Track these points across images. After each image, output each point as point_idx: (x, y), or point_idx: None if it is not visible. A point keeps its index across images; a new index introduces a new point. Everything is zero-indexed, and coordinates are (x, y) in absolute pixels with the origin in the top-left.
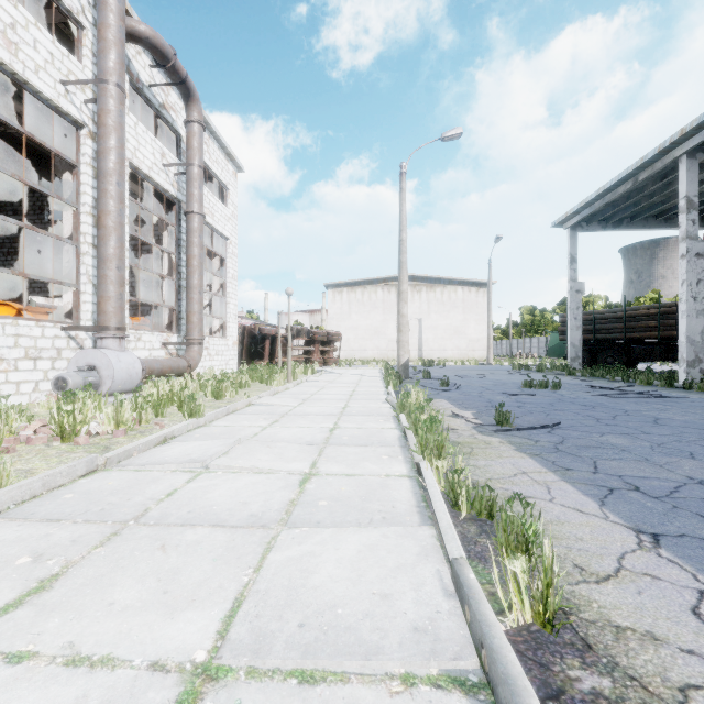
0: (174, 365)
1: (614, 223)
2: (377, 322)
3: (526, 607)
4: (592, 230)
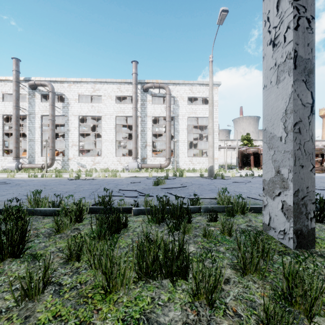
0: (153, 166)
1: None
2: None
3: (31, 177)
4: None
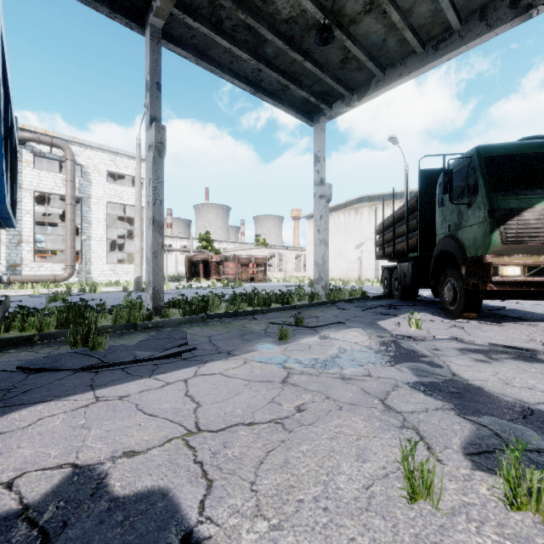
0: (39, 278)
1: (359, 92)
2: (340, 245)
3: None
4: (337, 113)
